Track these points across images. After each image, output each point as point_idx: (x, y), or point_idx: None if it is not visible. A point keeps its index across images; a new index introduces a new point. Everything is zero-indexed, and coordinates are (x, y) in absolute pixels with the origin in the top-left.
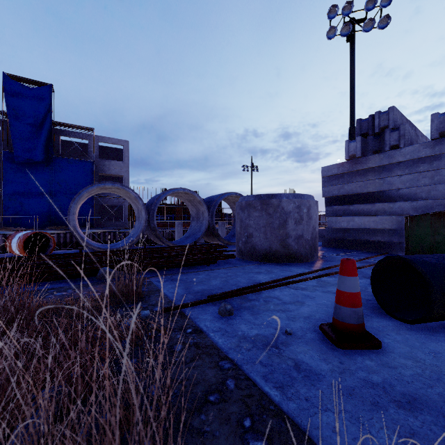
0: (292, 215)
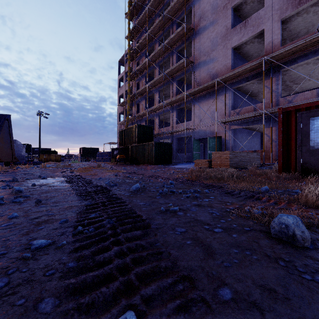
0: None
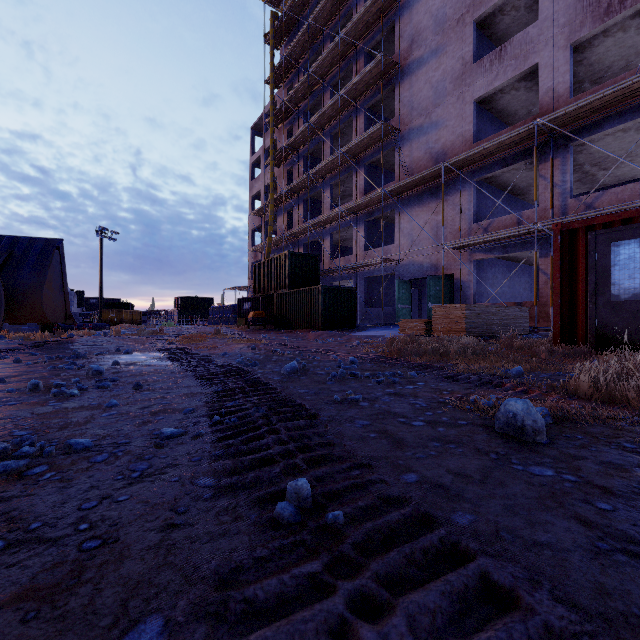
0: None
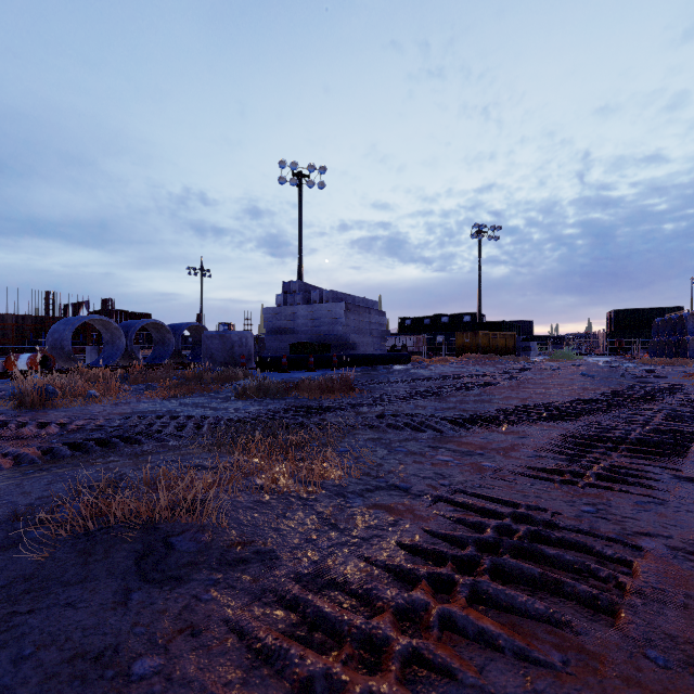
0: (237, 343)
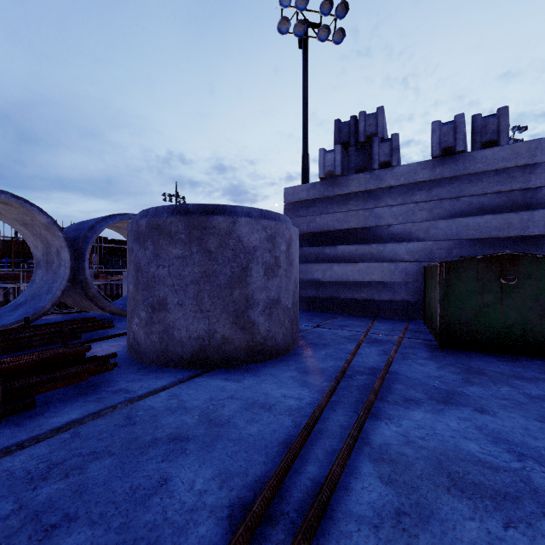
0: (259, 257)
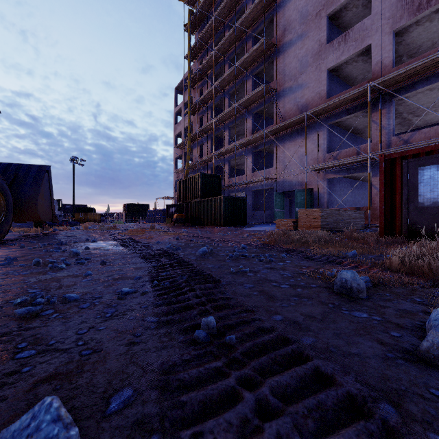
0: None
